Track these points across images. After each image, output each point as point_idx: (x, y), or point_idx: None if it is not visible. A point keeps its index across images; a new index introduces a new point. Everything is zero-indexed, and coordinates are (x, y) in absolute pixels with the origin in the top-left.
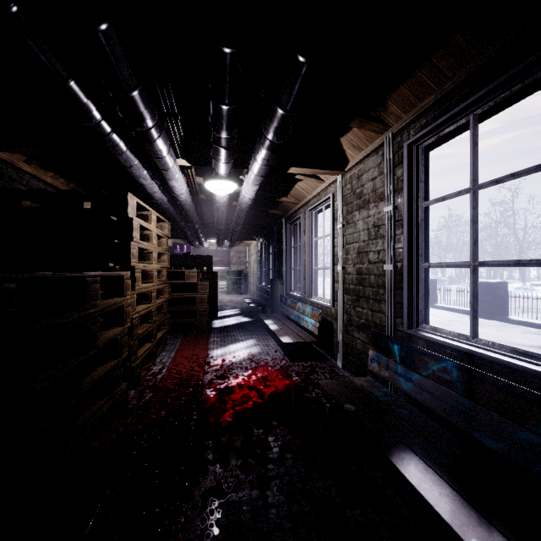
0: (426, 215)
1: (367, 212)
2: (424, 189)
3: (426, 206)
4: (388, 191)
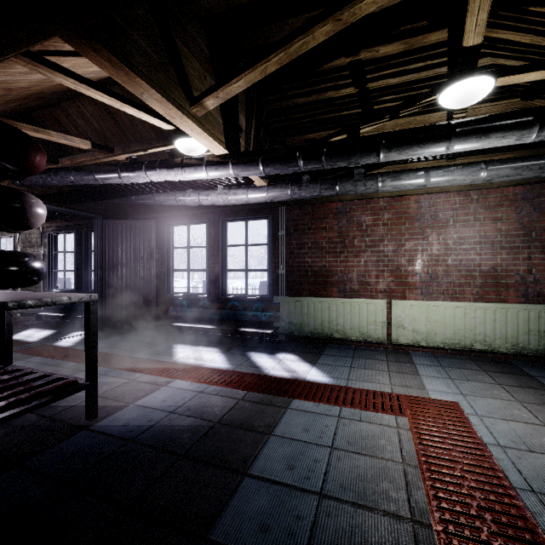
0: (56, 255)
1: (34, 250)
2: (55, 248)
3: (56, 253)
4: (42, 245)
